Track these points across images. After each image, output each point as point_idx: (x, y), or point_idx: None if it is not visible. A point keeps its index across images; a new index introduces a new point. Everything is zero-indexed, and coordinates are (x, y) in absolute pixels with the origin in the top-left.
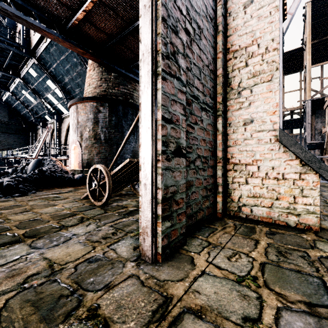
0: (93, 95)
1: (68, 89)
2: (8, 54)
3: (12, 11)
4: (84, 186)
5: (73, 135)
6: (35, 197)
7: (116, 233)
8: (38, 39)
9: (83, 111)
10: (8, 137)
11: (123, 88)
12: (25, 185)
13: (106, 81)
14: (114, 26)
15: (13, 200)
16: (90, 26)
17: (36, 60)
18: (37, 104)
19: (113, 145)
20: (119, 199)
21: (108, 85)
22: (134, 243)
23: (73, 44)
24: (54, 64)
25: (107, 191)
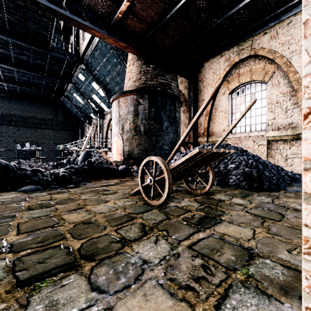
0: (132, 88)
1: (109, 89)
2: (64, 64)
3: (66, 14)
4: (128, 178)
5: (115, 128)
6: (86, 189)
7: (209, 268)
8: (85, 47)
9: (124, 105)
10: (64, 133)
11: (161, 79)
12: (77, 176)
13: (145, 74)
14: (155, 13)
15: (67, 192)
16: (132, 18)
17: (84, 65)
18: (84, 105)
19: (152, 137)
20: (172, 196)
21: (147, 77)
22: (264, 308)
23: (116, 39)
24: (98, 67)
25: (166, 189)
